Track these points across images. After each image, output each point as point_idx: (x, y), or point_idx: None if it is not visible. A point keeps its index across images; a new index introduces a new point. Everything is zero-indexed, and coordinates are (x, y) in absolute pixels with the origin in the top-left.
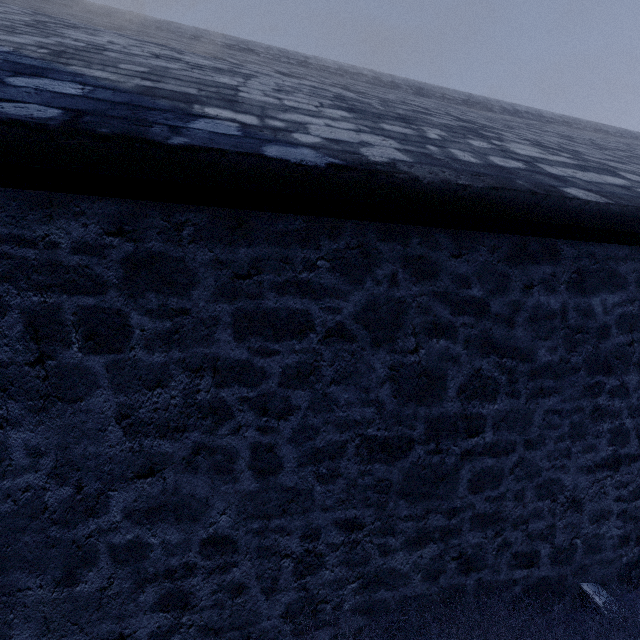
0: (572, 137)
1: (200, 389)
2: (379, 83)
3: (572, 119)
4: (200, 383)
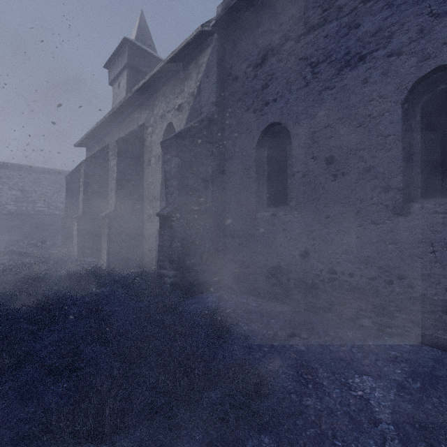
0: None
1: None
2: (44, 171)
3: None
4: None
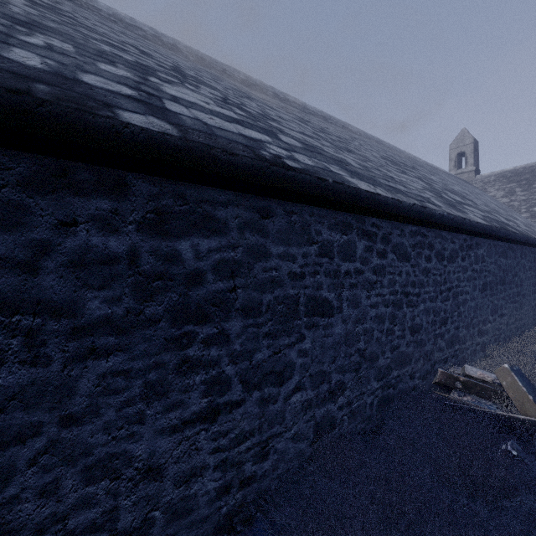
0: (310, 122)
1: None
2: (158, 41)
3: (328, 115)
4: None
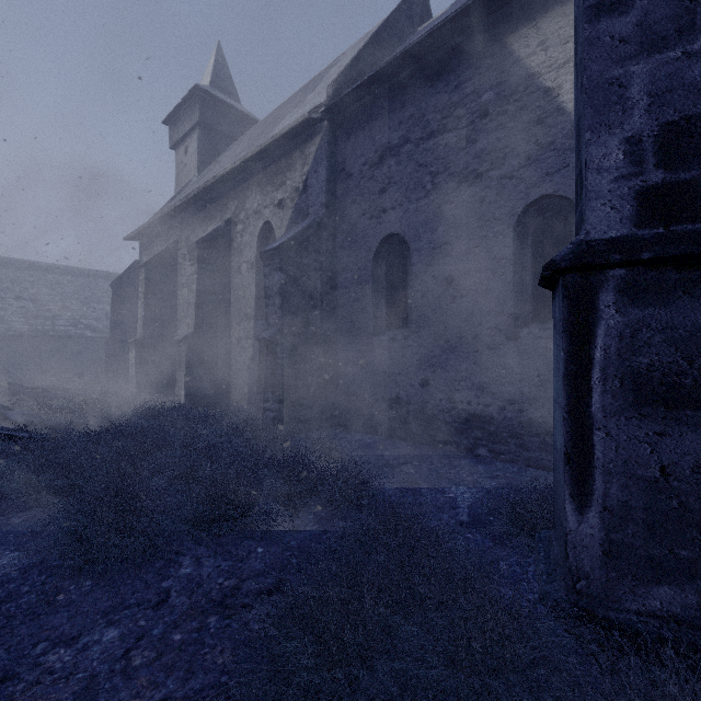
0: None
1: (1, 351)
2: (65, 272)
3: None
4: (1, 351)
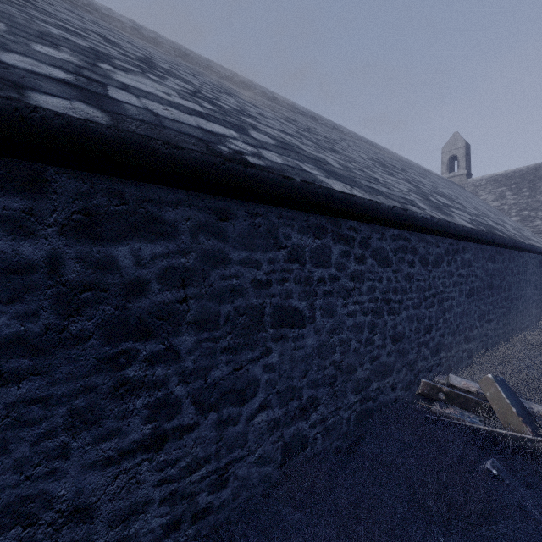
0: (296, 121)
1: None
2: (137, 34)
3: (319, 116)
4: None
